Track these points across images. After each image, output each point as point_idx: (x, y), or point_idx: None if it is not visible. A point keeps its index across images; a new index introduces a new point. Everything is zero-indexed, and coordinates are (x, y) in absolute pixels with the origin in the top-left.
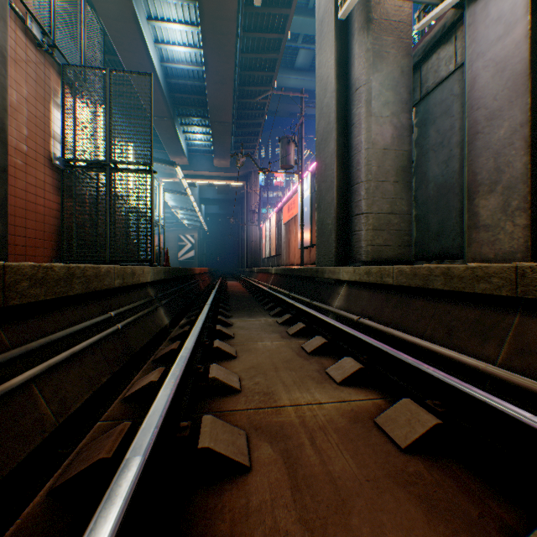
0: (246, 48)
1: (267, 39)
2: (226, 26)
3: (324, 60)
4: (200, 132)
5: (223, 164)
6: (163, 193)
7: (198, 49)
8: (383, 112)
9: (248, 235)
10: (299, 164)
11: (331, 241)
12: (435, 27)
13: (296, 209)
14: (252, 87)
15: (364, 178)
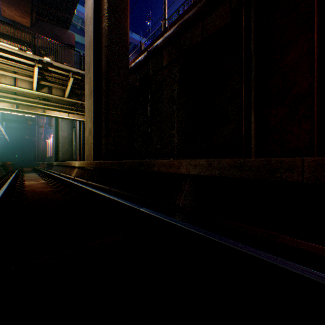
0: None
1: None
2: None
3: None
4: None
5: None
6: None
7: None
8: (65, 130)
9: (39, 144)
10: None
11: (55, 156)
12: None
13: None
14: None
15: (61, 143)
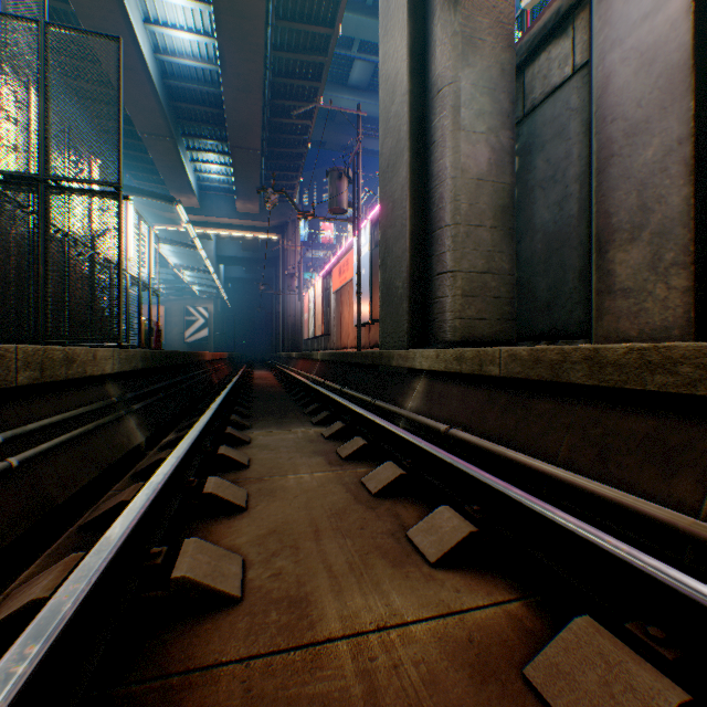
0: (280, 43)
1: (310, 34)
2: (250, 6)
3: (391, 50)
4: (217, 162)
5: (250, 209)
6: (163, 246)
7: (211, 39)
8: (477, 126)
9: (285, 307)
10: (354, 207)
11: (403, 312)
12: (546, 13)
13: (351, 272)
14: (290, 102)
15: (450, 220)
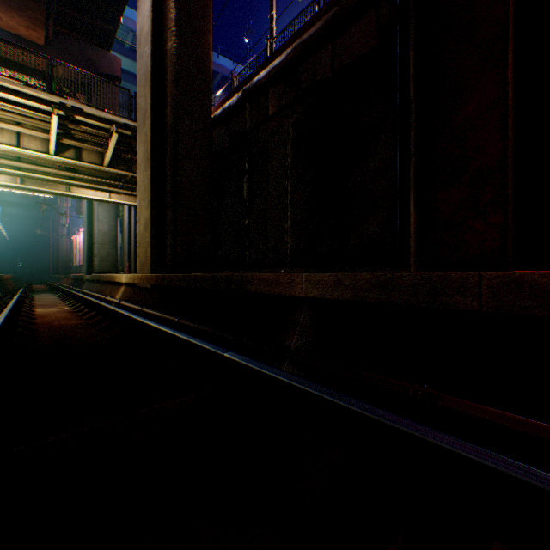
0: None
1: None
2: None
3: None
4: None
5: None
6: None
7: None
8: (105, 220)
9: (60, 244)
10: None
11: (87, 264)
12: None
13: None
14: None
15: (97, 243)
